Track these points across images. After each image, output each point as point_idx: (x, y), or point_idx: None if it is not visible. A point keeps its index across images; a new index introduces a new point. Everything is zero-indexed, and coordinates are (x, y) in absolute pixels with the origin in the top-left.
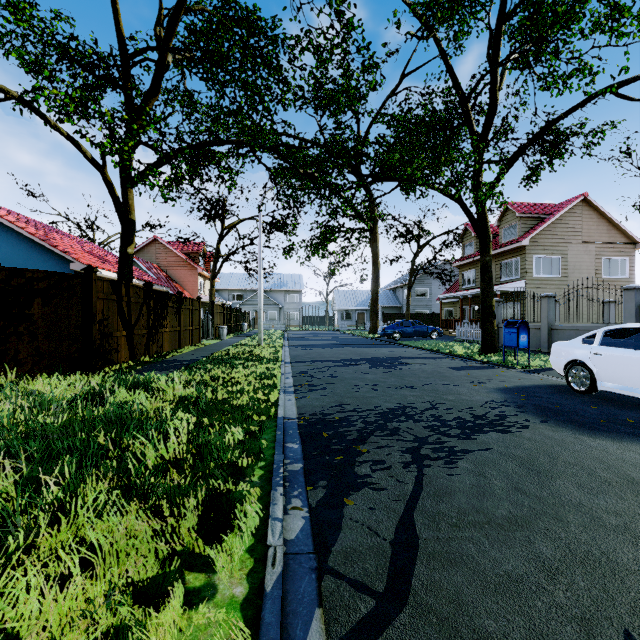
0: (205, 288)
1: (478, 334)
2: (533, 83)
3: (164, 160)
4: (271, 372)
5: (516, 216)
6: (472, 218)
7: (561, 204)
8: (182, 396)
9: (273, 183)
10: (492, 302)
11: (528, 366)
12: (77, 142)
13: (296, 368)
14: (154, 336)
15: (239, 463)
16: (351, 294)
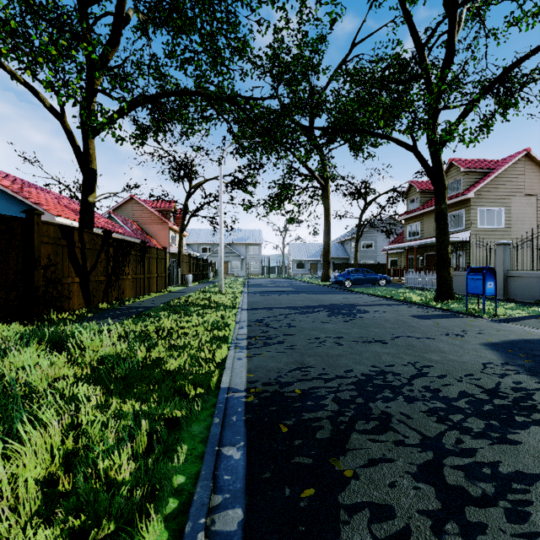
0: (176, 241)
1: (427, 281)
2: (485, 36)
3: (113, 98)
4: (225, 320)
5: (461, 171)
6: (427, 166)
7: (503, 160)
8: (109, 355)
9: (232, 136)
10: (448, 249)
11: (495, 314)
12: (35, 89)
13: (252, 316)
14: (114, 283)
15: (126, 512)
16: (304, 247)
